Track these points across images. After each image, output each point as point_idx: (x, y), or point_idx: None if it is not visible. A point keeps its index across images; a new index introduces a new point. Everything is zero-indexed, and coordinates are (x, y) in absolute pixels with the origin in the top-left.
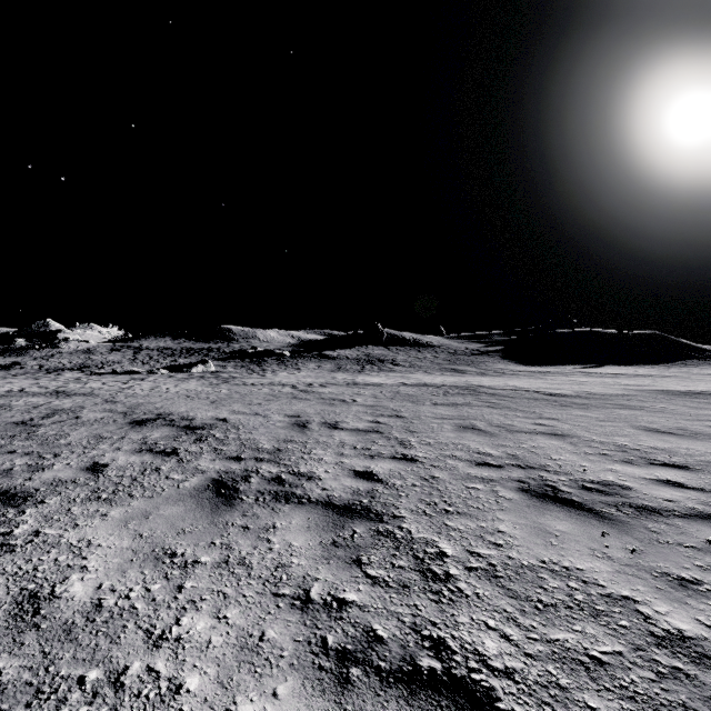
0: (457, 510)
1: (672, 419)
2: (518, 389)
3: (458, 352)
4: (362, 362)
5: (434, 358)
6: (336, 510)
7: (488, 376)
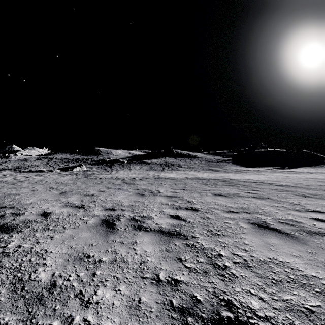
0: None
1: None
2: (256, 181)
3: (210, 160)
4: (163, 165)
5: (199, 163)
6: None
7: (230, 172)
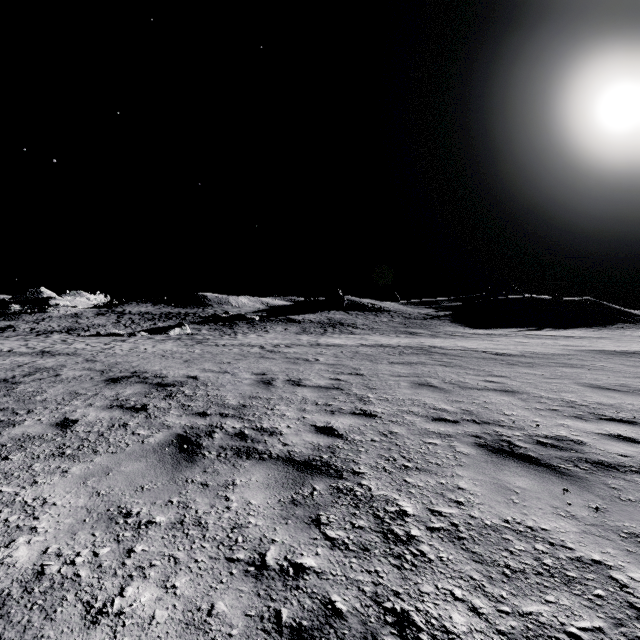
0: (416, 466)
1: (613, 376)
2: (467, 349)
3: (411, 317)
4: (325, 325)
5: (390, 321)
6: (296, 466)
7: (439, 337)
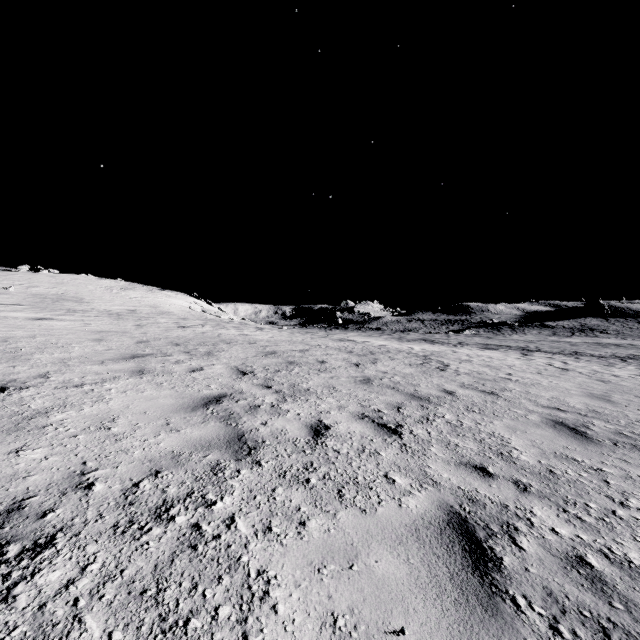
0: (551, 351)
1: None
2: None
3: None
4: (574, 331)
5: None
6: (533, 350)
7: None
